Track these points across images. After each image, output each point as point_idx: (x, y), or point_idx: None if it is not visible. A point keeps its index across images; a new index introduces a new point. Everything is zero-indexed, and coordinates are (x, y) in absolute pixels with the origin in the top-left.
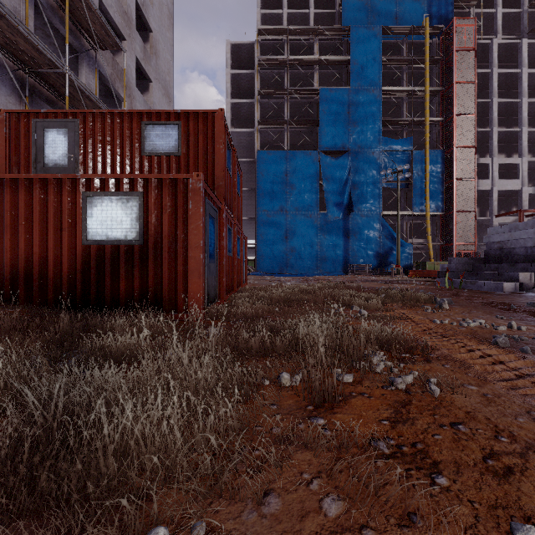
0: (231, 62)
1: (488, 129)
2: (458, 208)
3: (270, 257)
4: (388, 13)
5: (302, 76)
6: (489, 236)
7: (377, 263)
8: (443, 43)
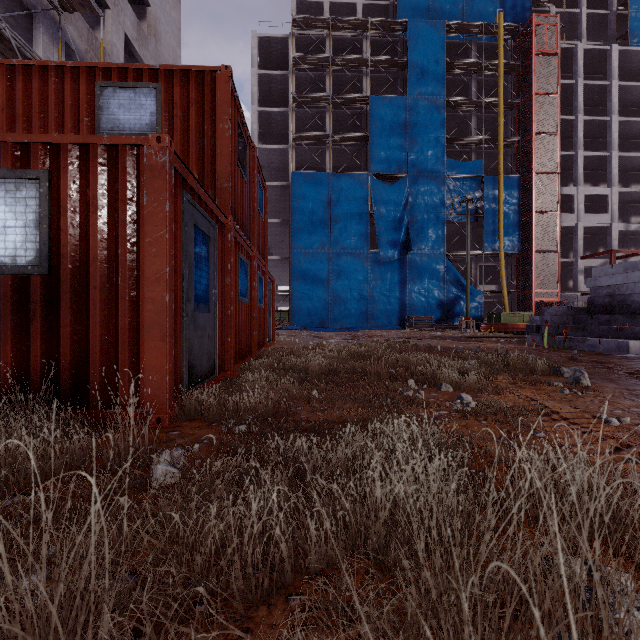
0: (259, 61)
1: (572, 153)
2: (538, 247)
3: (308, 307)
4: (453, 8)
5: (348, 81)
6: (595, 279)
7: (440, 315)
8: (519, 46)
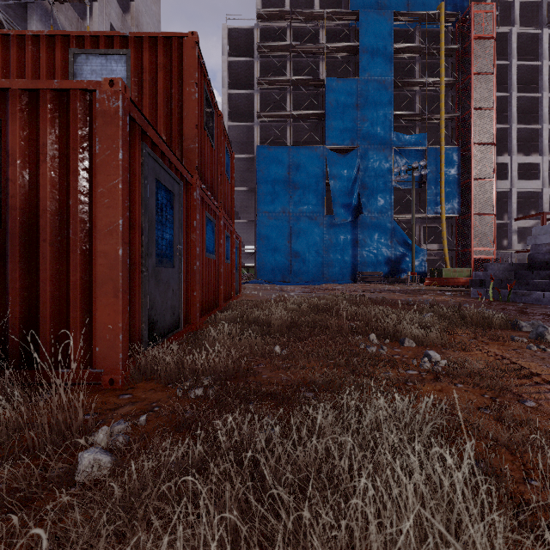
0: (229, 50)
1: (507, 126)
2: (476, 210)
3: (271, 264)
4: None
5: (306, 65)
6: (535, 237)
7: (388, 270)
8: (459, 32)
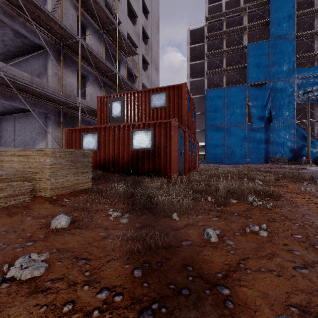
0: (190, 40)
1: None
2: None
3: (213, 153)
4: None
5: (235, 39)
6: None
7: (291, 156)
8: None
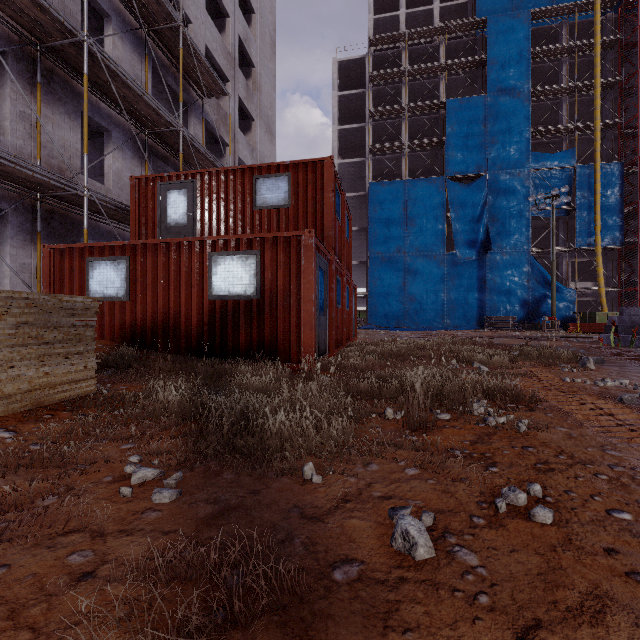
0: (339, 82)
1: None
2: None
3: (384, 308)
4: None
5: (424, 88)
6: None
7: (524, 315)
8: (622, 18)
